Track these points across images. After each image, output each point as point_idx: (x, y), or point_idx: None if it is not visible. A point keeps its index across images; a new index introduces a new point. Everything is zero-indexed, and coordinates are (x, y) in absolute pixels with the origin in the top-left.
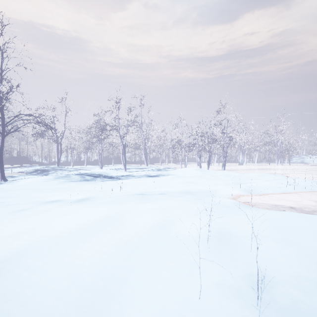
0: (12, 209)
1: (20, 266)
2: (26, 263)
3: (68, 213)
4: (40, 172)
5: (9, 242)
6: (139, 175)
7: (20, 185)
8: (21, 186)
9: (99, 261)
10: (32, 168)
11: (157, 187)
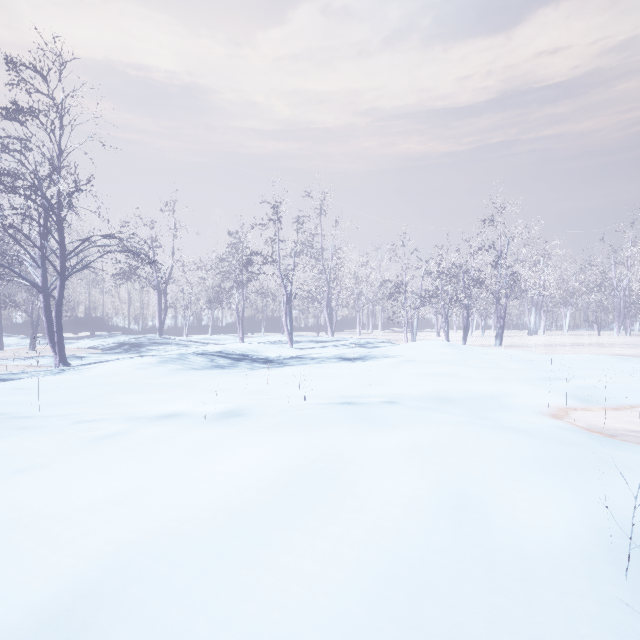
0: (88, 435)
1: (130, 618)
2: (142, 608)
3: (207, 451)
4: (127, 347)
5: (92, 530)
6: (323, 356)
7: (96, 377)
8: (97, 380)
9: (339, 625)
10: (113, 339)
11: (370, 386)
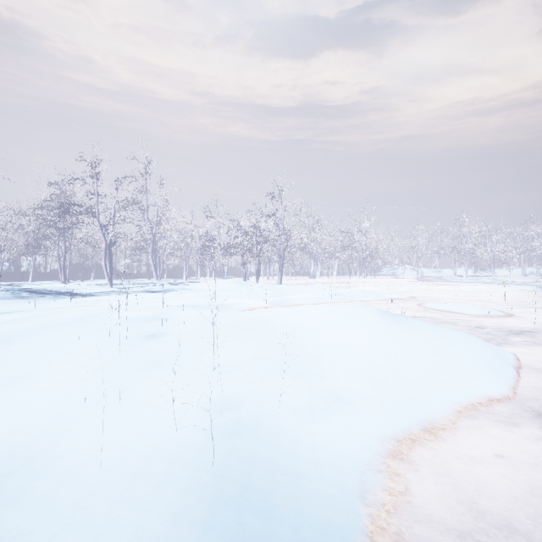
0: None
1: None
2: None
3: None
4: None
5: None
6: (132, 290)
7: None
8: None
9: None
10: None
11: (148, 303)
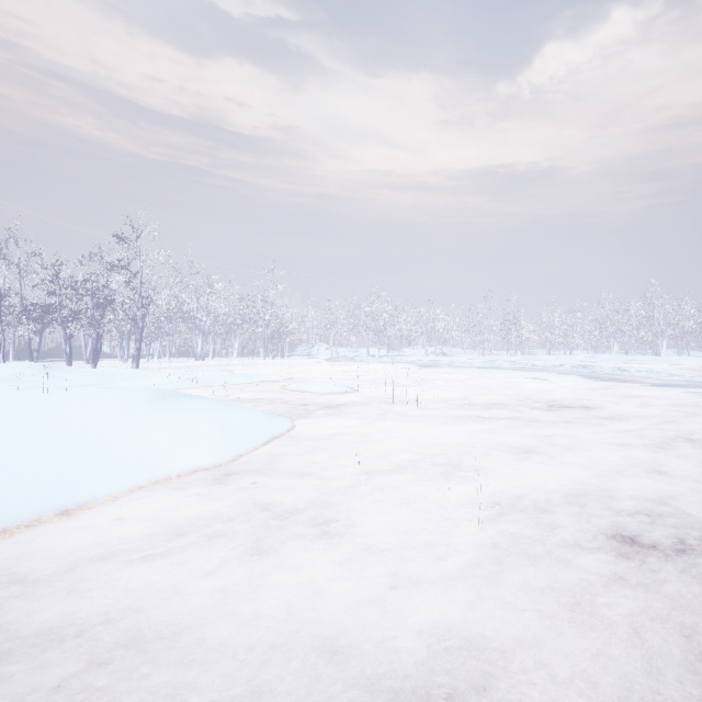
0: None
1: None
2: None
3: None
4: None
5: None
6: None
7: None
8: None
9: None
10: None
11: None
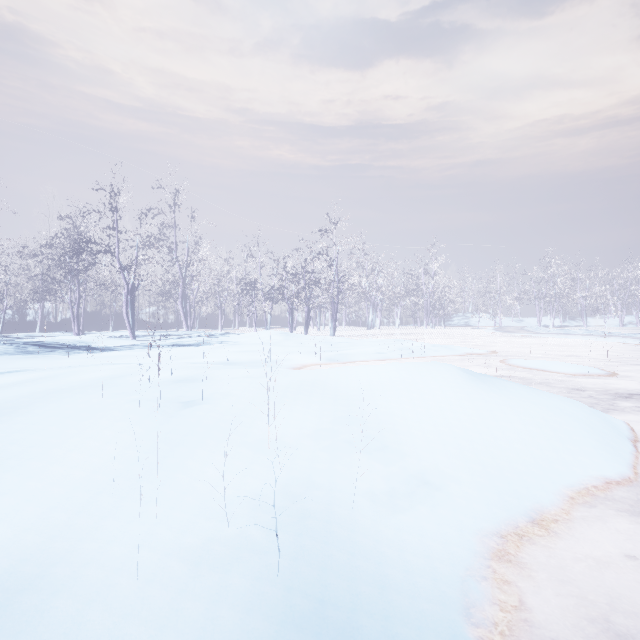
0: None
1: None
2: None
3: None
4: None
5: None
6: (158, 343)
7: None
8: None
9: None
10: None
11: (179, 359)
